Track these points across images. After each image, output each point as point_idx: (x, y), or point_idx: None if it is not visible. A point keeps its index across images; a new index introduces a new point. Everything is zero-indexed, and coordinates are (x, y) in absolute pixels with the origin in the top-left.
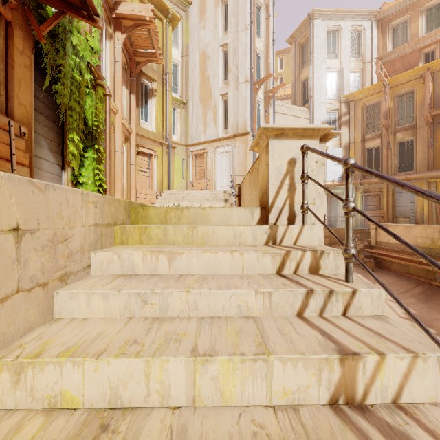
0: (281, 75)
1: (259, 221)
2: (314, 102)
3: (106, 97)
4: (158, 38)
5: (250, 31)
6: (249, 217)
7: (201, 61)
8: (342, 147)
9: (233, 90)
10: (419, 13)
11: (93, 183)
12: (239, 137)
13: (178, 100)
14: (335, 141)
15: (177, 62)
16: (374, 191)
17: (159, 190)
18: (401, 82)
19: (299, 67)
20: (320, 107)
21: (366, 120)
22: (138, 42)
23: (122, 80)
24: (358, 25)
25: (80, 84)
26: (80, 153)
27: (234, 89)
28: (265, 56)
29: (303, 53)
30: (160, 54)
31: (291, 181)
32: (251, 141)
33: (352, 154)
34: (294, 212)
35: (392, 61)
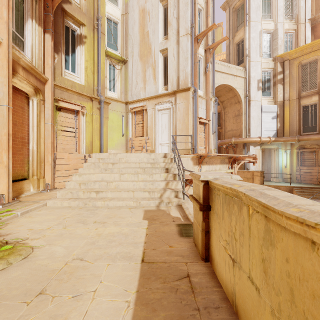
0: None
1: None
2: (250, 61)
3: None
4: None
5: None
6: None
7: (140, 18)
8: (277, 104)
9: (173, 44)
10: None
11: None
12: (180, 93)
13: (117, 57)
14: (269, 98)
15: (116, 19)
16: (310, 147)
17: (89, 152)
18: None
19: (233, 30)
20: (255, 66)
21: (301, 78)
22: None
23: (31, 13)
24: None
25: None
26: None
27: (174, 43)
28: (205, 12)
29: (237, 17)
30: None
31: None
32: (192, 97)
33: (287, 111)
34: None
35: None
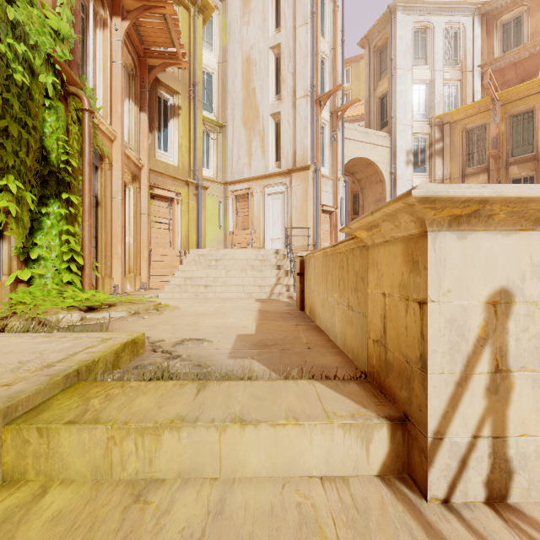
0: (348, 90)
1: (386, 462)
2: (396, 124)
3: (84, 114)
4: (179, 30)
5: (312, 26)
6: (358, 453)
7: (244, 69)
8: None
9: (288, 108)
10: (539, 4)
11: (59, 257)
12: (296, 173)
13: (213, 122)
14: (424, 176)
15: (211, 70)
16: None
17: (184, 248)
18: (516, 97)
19: (375, 78)
20: (404, 131)
21: (467, 149)
22: (150, 37)
23: (128, 92)
24: (455, 21)
25: (29, 90)
26: (34, 208)
27: (290, 106)
28: (331, 62)
29: (381, 59)
30: (184, 55)
31: (498, 363)
32: (312, 179)
33: None
34: (507, 460)
35: (502, 69)
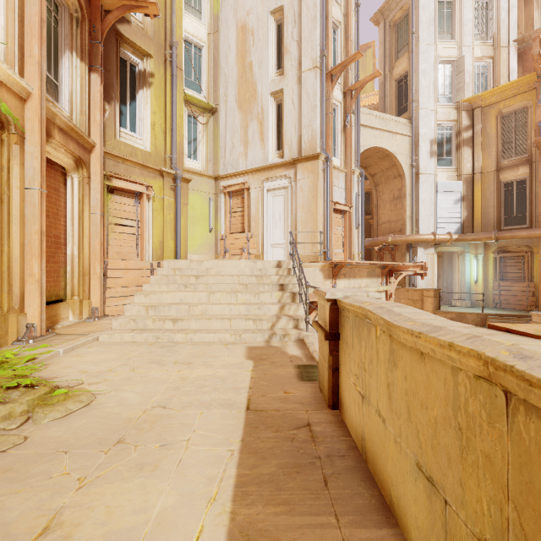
0: None
1: None
2: (418, 108)
3: None
4: None
5: None
6: None
7: (239, 39)
8: (462, 180)
9: (292, 84)
10: None
11: None
12: (303, 163)
13: (202, 103)
14: (450, 170)
15: (200, 42)
16: (516, 250)
17: (158, 258)
18: None
19: (391, 58)
20: (427, 117)
21: (502, 137)
22: None
23: (70, 42)
24: None
25: None
26: None
27: (294, 81)
28: (343, 30)
29: (398, 35)
30: None
31: None
32: (323, 170)
33: (478, 191)
34: None
35: None
